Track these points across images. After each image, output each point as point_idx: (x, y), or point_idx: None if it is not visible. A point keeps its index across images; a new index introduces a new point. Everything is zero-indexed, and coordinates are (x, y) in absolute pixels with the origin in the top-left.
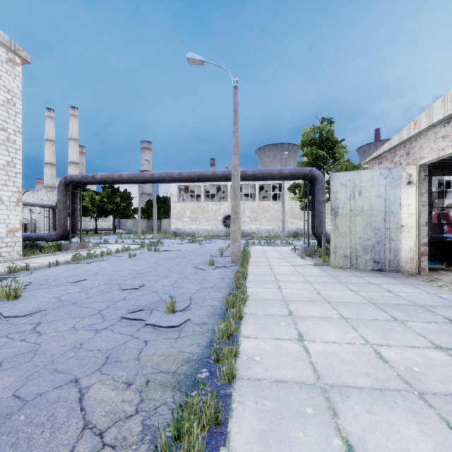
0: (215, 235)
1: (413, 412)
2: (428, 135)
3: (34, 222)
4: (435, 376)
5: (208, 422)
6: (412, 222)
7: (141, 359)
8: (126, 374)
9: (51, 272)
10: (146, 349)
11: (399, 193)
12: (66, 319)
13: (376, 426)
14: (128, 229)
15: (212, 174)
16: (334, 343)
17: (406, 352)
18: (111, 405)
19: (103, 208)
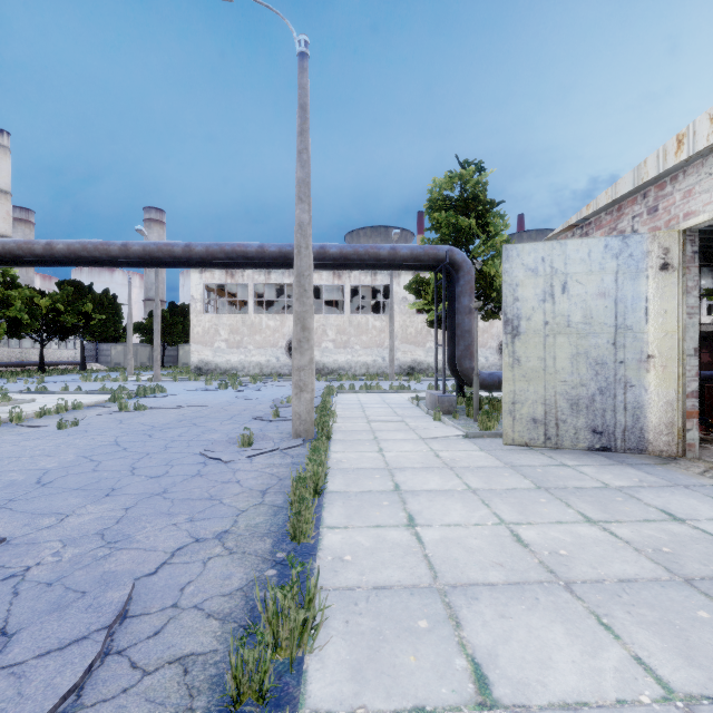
0: (273, 373)
1: None
2: (708, 164)
3: None
4: None
5: None
6: (671, 348)
7: None
8: None
9: None
10: None
11: (644, 289)
12: None
13: None
14: (113, 362)
15: (258, 251)
16: None
17: None
18: None
19: (56, 323)
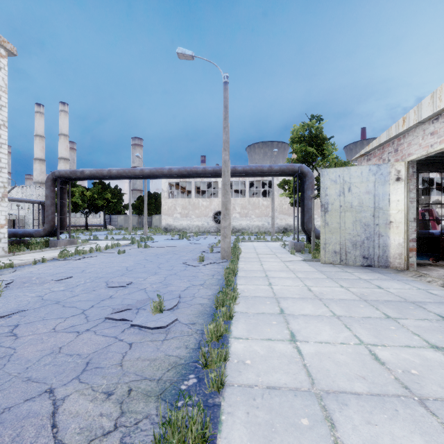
0: (205, 231)
1: (415, 421)
2: (416, 131)
3: (23, 218)
4: (434, 379)
5: (194, 440)
6: (401, 218)
7: (124, 364)
8: (106, 382)
9: (37, 270)
10: (130, 353)
11: (388, 190)
12: (46, 320)
13: (377, 439)
14: (119, 225)
15: (203, 170)
16: (327, 343)
17: (402, 352)
18: (88, 420)
19: (93, 204)
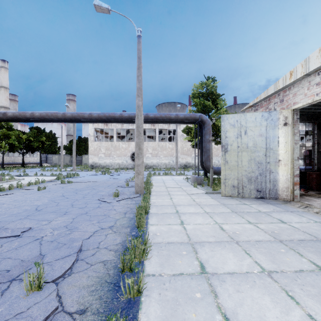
0: (124, 167)
1: None
2: (302, 83)
3: None
4: None
5: None
6: (288, 157)
7: None
8: None
9: None
10: None
11: (277, 133)
12: None
13: None
14: (53, 163)
15: (120, 116)
16: None
17: None
18: None
19: (29, 145)
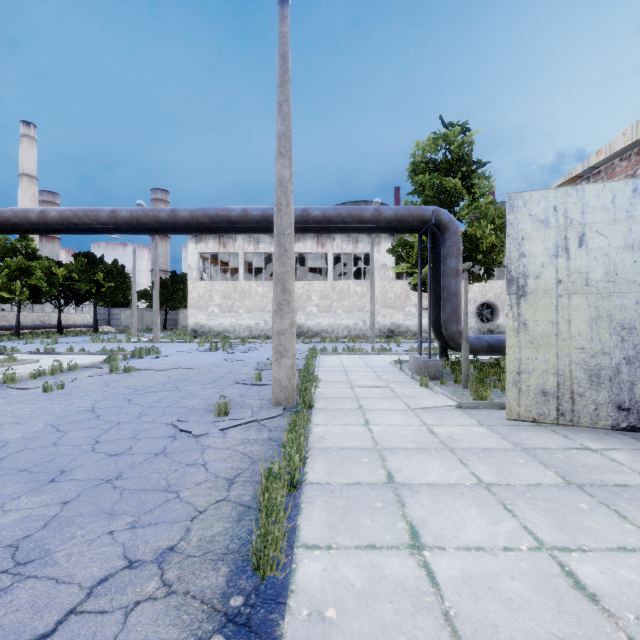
0: (261, 335)
1: None
2: None
3: None
4: None
5: None
6: None
7: None
8: None
9: None
10: None
11: None
12: None
13: None
14: (122, 325)
15: (242, 215)
16: None
17: None
18: None
19: (71, 290)
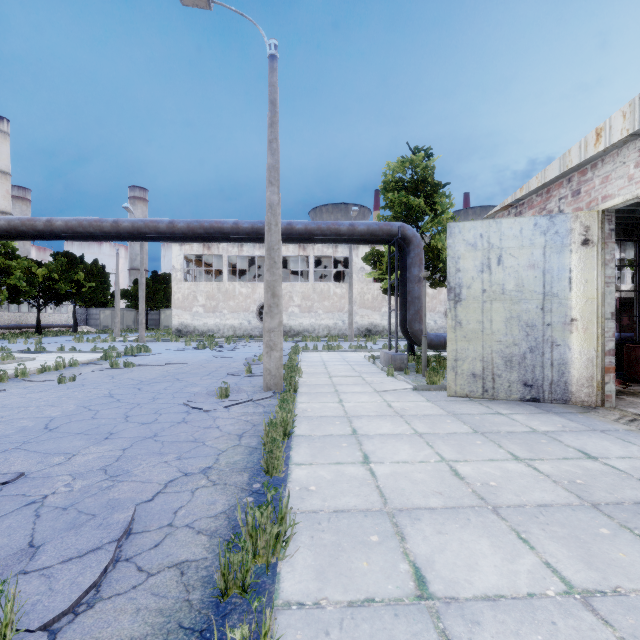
0: (245, 334)
1: None
2: (622, 154)
3: None
4: None
5: None
6: (591, 312)
7: None
8: None
9: None
10: None
11: (568, 261)
12: None
13: None
14: (102, 325)
15: (233, 227)
16: None
17: None
18: None
19: (51, 290)
